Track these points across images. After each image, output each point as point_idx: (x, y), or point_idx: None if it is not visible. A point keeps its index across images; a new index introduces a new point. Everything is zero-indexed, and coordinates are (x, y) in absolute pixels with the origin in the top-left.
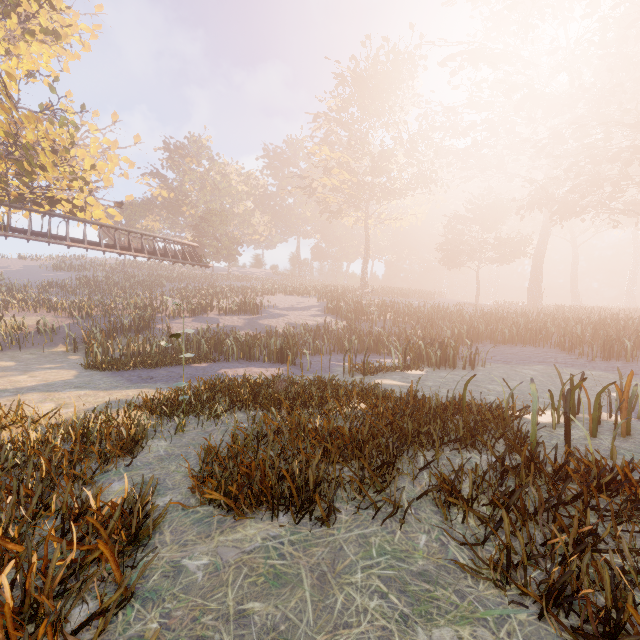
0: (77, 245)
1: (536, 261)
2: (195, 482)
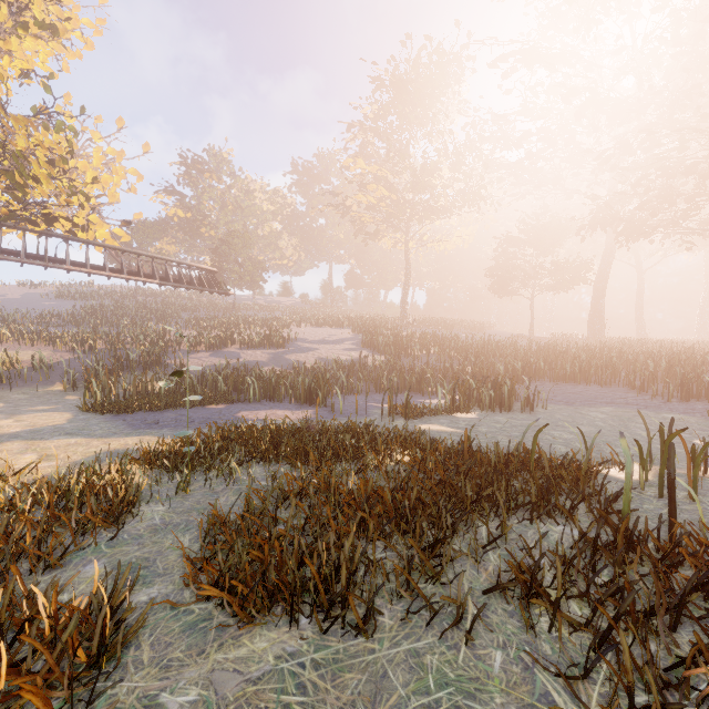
0: (78, 269)
1: (598, 288)
2: (189, 570)
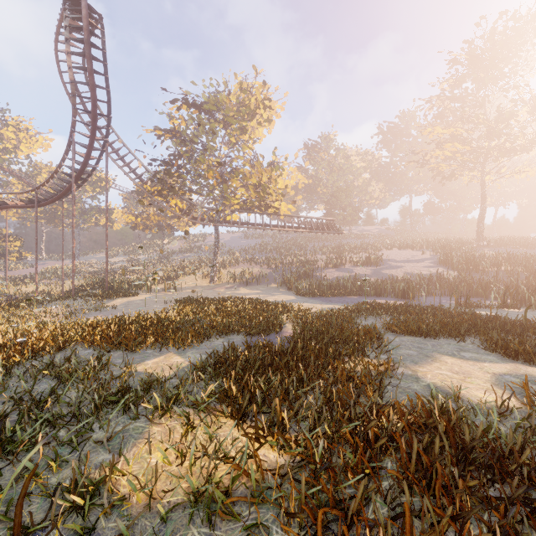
0: (276, 229)
1: None
2: (387, 326)
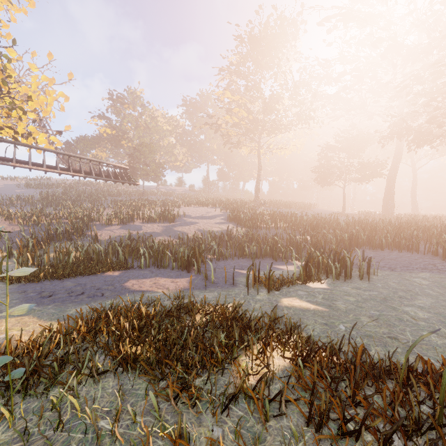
0: (21, 166)
1: (390, 180)
2: None
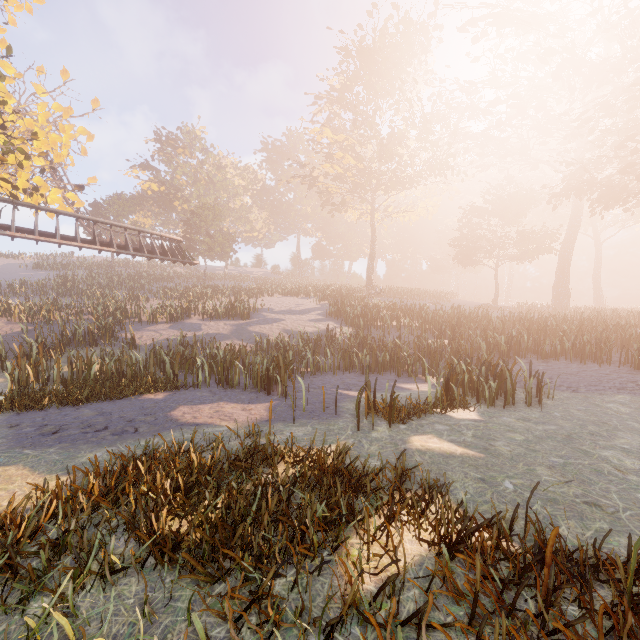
0: (23, 236)
1: (563, 258)
2: None
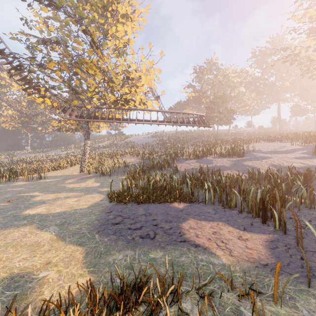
0: (138, 122)
1: None
2: None
